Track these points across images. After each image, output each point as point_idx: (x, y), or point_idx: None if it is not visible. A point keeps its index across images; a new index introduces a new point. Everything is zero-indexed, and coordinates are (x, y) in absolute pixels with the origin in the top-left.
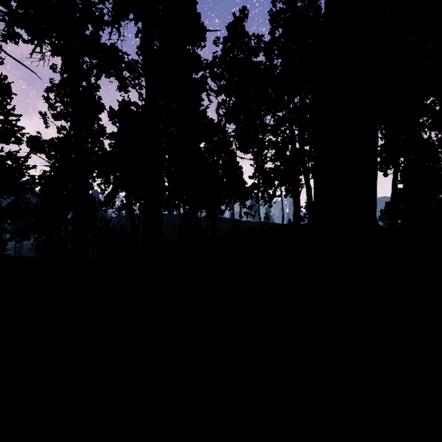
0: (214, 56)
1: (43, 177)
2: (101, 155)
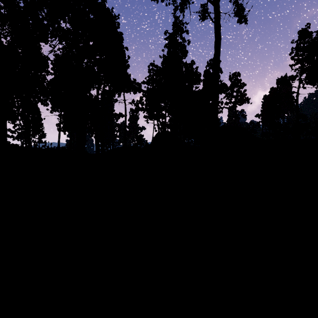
0: None
1: None
2: None
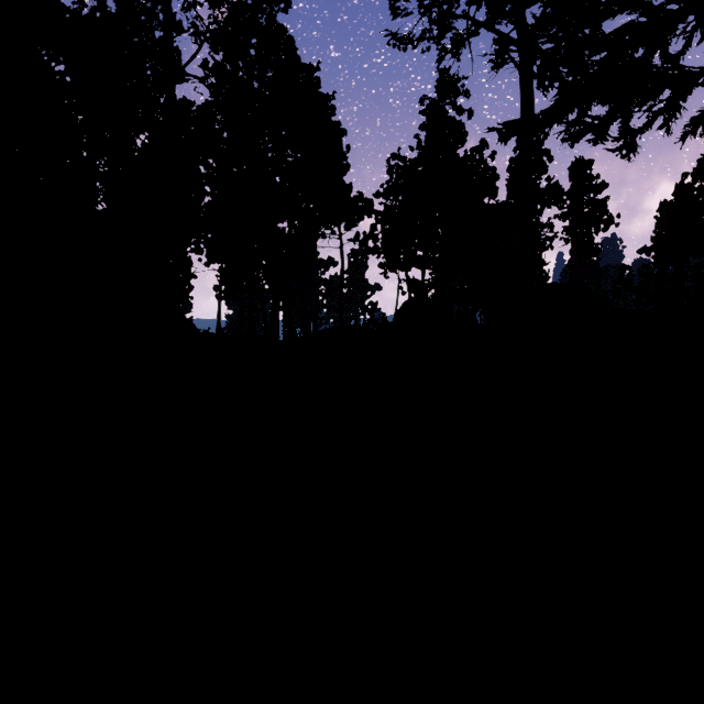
0: None
1: None
2: None
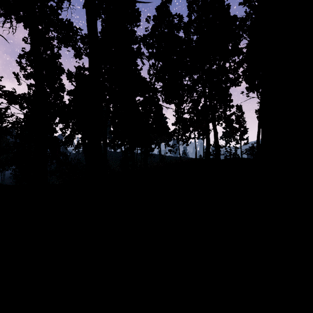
0: (146, 30)
1: (17, 123)
2: (61, 106)
